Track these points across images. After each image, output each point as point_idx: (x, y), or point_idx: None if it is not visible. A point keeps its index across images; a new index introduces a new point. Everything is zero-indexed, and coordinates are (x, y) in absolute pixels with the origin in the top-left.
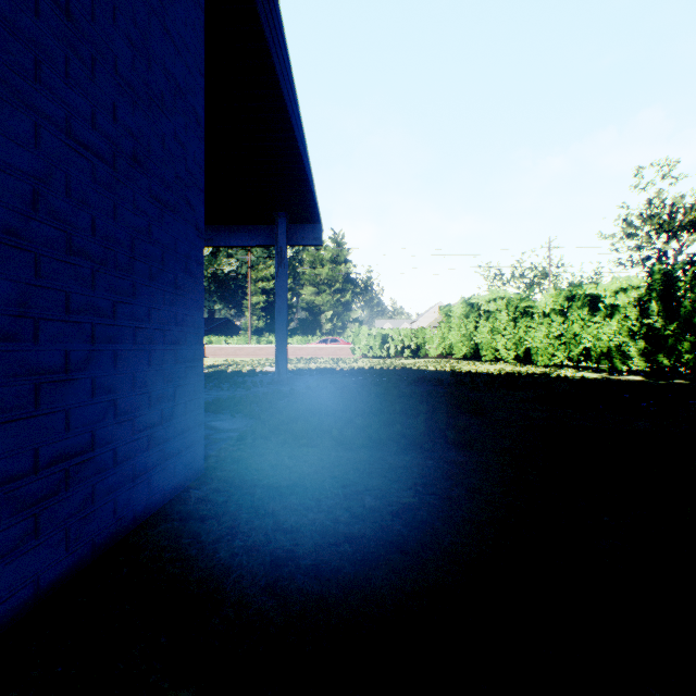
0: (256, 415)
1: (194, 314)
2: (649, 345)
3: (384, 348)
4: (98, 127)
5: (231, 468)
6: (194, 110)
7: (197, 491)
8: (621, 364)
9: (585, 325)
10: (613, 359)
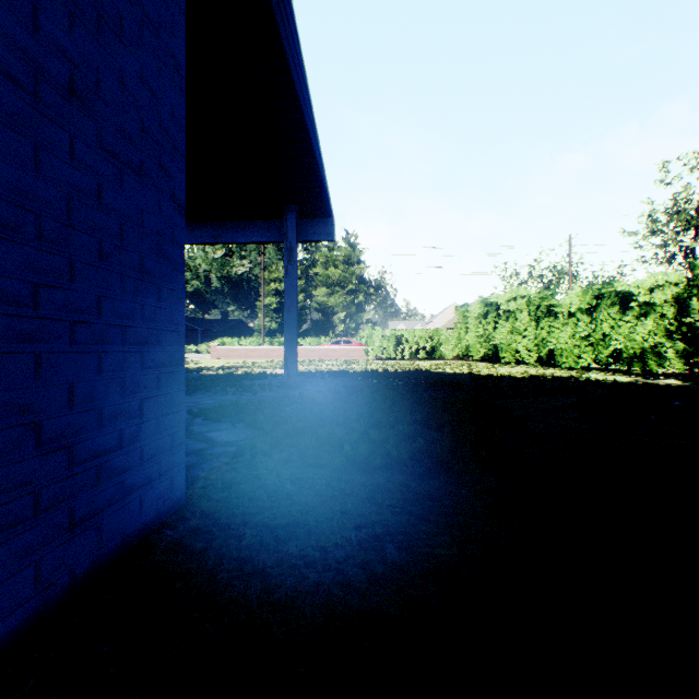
0: (258, 425)
1: (171, 308)
2: (690, 346)
3: (398, 350)
4: (3, 31)
5: (219, 496)
6: (171, 53)
7: (171, 531)
8: (657, 367)
9: (616, 325)
10: (648, 361)
